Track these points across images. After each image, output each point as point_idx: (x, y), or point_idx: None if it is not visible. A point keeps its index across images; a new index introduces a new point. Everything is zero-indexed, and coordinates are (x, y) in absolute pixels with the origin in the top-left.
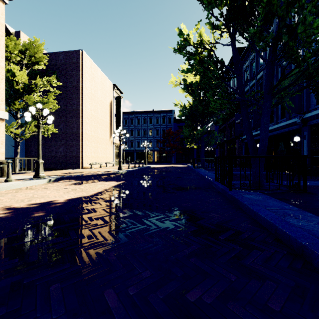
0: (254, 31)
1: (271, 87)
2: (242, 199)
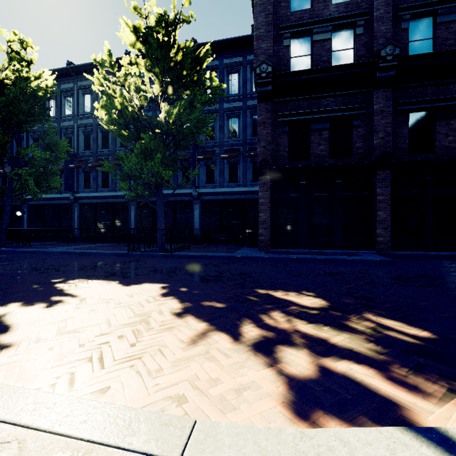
0: (10, 174)
1: (12, 192)
2: (3, 249)
